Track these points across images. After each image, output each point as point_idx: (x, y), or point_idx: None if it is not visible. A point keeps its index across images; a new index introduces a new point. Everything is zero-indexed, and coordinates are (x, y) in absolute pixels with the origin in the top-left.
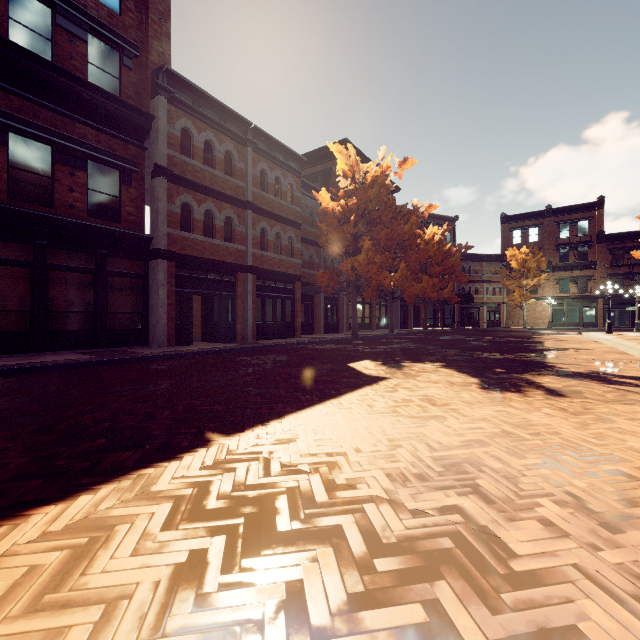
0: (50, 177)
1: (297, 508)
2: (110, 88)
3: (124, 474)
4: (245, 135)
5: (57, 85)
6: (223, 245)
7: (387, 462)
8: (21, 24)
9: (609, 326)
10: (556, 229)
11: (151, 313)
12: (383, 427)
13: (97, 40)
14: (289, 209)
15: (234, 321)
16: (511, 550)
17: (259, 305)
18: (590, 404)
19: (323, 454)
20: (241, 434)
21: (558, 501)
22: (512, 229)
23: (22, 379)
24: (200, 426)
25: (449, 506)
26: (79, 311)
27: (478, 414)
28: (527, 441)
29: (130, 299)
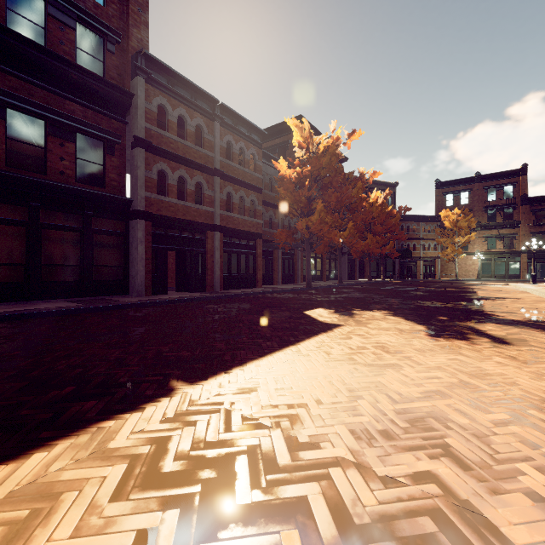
0: (43, 147)
1: (258, 472)
2: (95, 70)
3: (84, 427)
4: (213, 111)
5: (49, 67)
6: (194, 207)
7: (349, 416)
8: (17, 14)
9: (534, 278)
10: (484, 193)
11: (131, 266)
12: (341, 376)
13: (84, 28)
14: (251, 176)
15: (204, 273)
16: (505, 537)
17: (225, 259)
18: (538, 352)
19: (284, 405)
20: (204, 382)
21: (540, 467)
22: (445, 193)
23: (13, 325)
24: (166, 373)
25: (422, 472)
26: (68, 264)
27: (432, 362)
28: (487, 392)
29: (113, 254)
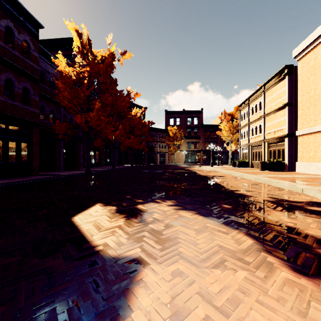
0: None
1: None
2: None
3: None
4: None
5: None
6: None
7: None
8: None
9: (212, 163)
10: (186, 120)
11: None
12: None
13: None
14: (24, 62)
15: None
16: None
17: None
18: None
19: None
20: None
21: None
22: (170, 118)
23: None
24: None
25: None
26: None
27: None
28: None
29: None
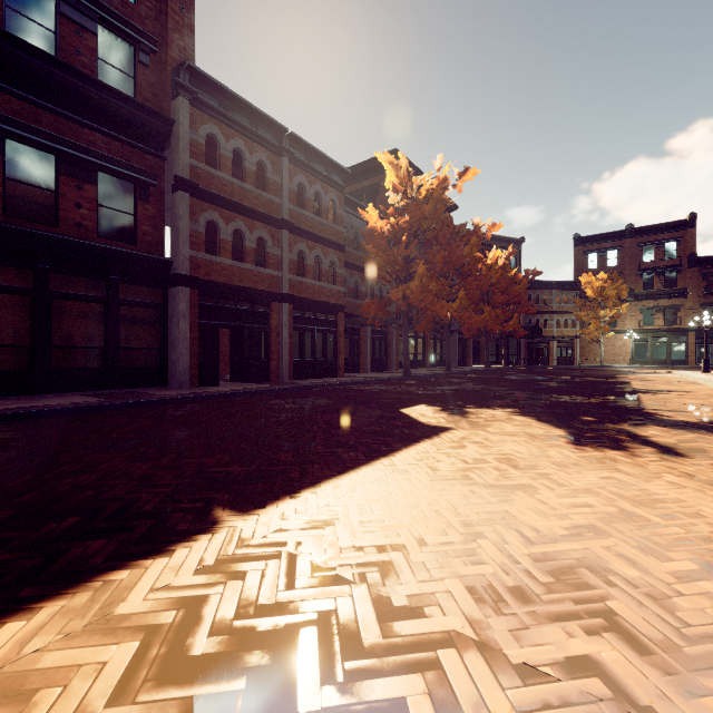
0: (54, 191)
1: (332, 657)
2: (124, 88)
3: (84, 580)
4: (280, 143)
5: (61, 84)
6: (255, 270)
7: (466, 564)
8: (20, 13)
9: (706, 364)
10: (639, 252)
11: (171, 349)
12: (453, 502)
13: (109, 33)
14: (331, 229)
15: (267, 358)
16: None
17: (296, 339)
18: None
19: (372, 547)
20: (261, 511)
21: None
22: (587, 252)
23: (10, 427)
24: (208, 498)
25: (577, 657)
26: (87, 346)
27: (578, 482)
28: (661, 528)
29: (147, 332)
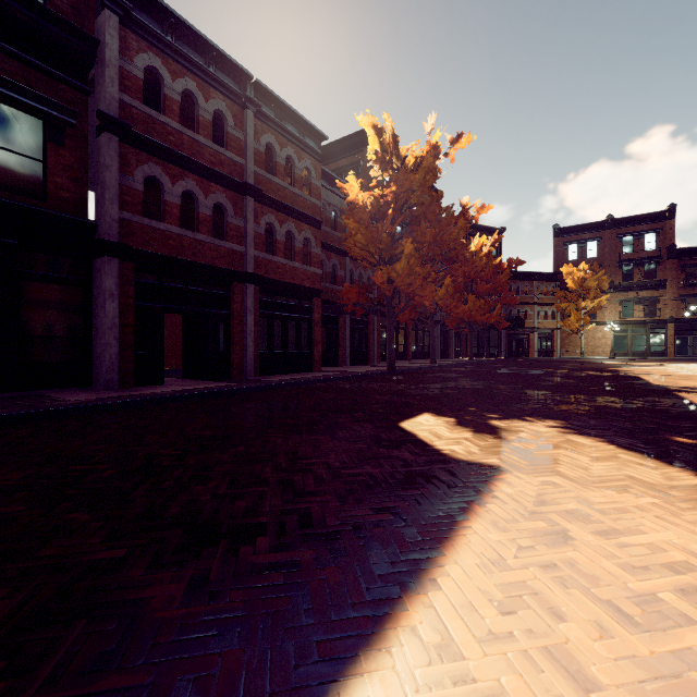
0: None
1: None
2: None
3: None
4: (243, 93)
5: None
6: (211, 243)
7: None
8: None
9: None
10: (618, 243)
11: (96, 338)
12: None
13: None
14: (305, 201)
15: (228, 350)
16: None
17: (264, 328)
18: None
19: None
20: None
21: None
22: (567, 243)
23: None
24: None
25: None
26: None
27: None
28: None
29: (62, 316)
